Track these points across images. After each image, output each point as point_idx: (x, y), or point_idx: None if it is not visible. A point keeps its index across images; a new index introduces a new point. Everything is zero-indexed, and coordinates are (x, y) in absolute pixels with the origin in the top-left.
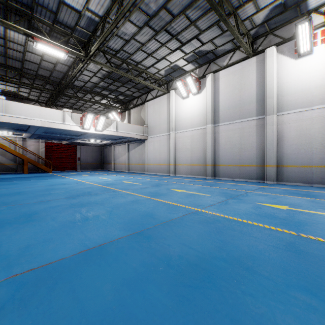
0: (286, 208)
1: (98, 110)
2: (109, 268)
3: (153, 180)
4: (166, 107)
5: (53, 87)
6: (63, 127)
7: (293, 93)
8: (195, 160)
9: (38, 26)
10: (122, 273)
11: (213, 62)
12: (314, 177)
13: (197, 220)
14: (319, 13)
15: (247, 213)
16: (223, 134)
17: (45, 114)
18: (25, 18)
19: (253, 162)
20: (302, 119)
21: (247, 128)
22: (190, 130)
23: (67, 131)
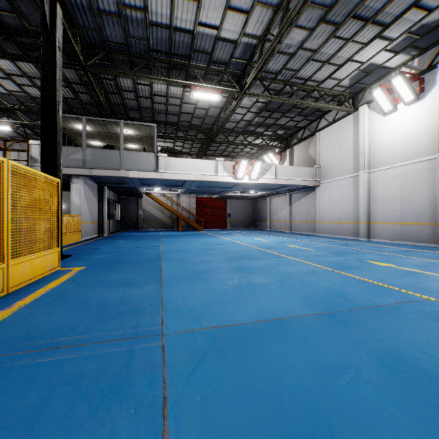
0: None
1: (251, 154)
2: (299, 347)
3: (330, 245)
4: (351, 135)
5: (204, 135)
6: (216, 179)
7: None
8: (410, 216)
9: (195, 73)
10: (317, 357)
11: None
12: None
13: (429, 314)
14: None
15: None
16: None
17: (199, 167)
18: (183, 69)
19: None
20: None
21: None
22: (400, 165)
23: (219, 183)
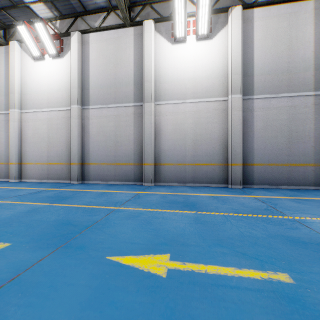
0: (166, 271)
1: None
2: None
3: None
4: (4, 68)
5: None
6: None
7: (170, 82)
8: (54, 157)
9: None
10: None
11: (81, 17)
12: (187, 176)
13: None
14: (192, 2)
15: None
16: (94, 121)
17: None
18: None
19: (130, 160)
20: (178, 112)
21: (124, 116)
22: (47, 110)
23: None
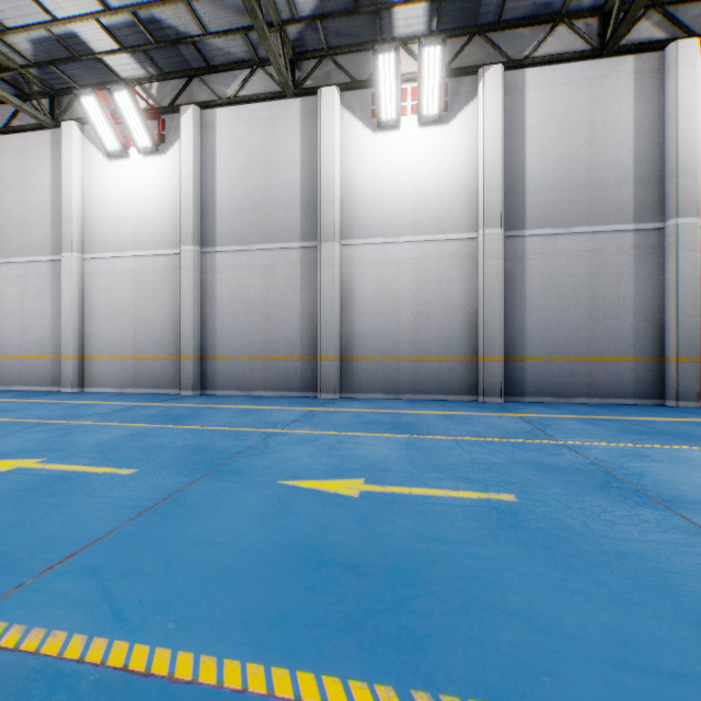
0: (359, 493)
1: None
2: None
3: None
4: (48, 173)
5: None
6: None
7: (370, 203)
8: (147, 344)
9: None
10: None
11: (200, 77)
12: (402, 381)
13: None
14: (410, 53)
15: (227, 564)
16: (225, 277)
17: None
18: None
19: (294, 350)
20: (385, 260)
21: (282, 266)
22: (133, 255)
23: None
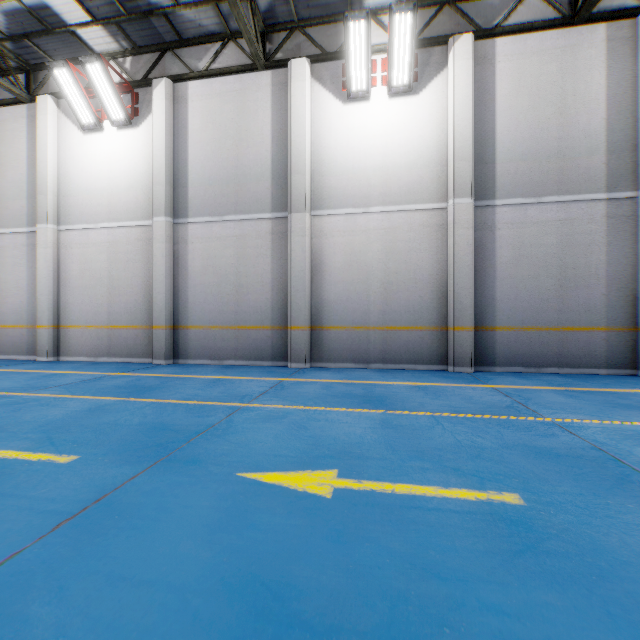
0: (332, 491)
1: None
2: None
3: None
4: (25, 146)
5: None
6: None
7: (340, 174)
8: (121, 314)
9: None
10: None
11: (173, 51)
12: (372, 350)
13: None
14: (380, 25)
15: (147, 624)
16: (197, 247)
17: None
18: None
19: (265, 320)
20: (355, 230)
21: (253, 237)
22: (107, 226)
23: None
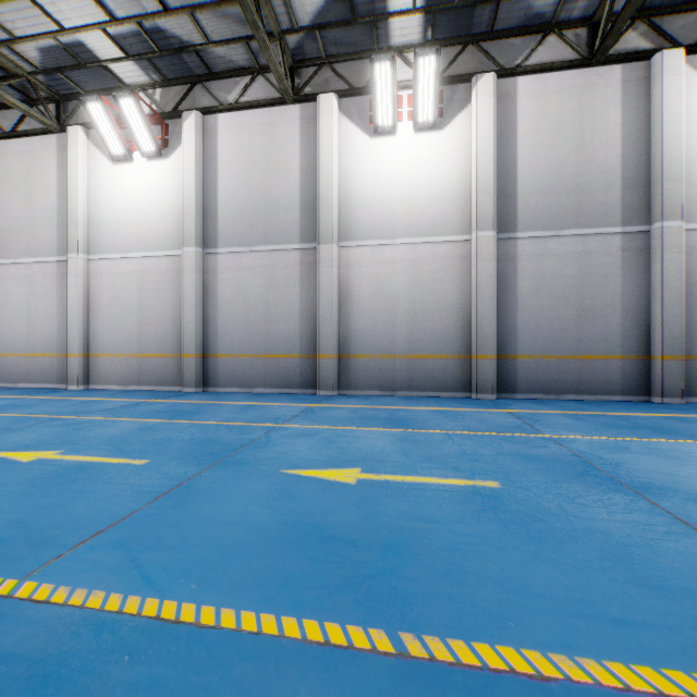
0: (356, 480)
1: None
2: None
3: None
4: (54, 176)
5: None
6: None
7: (367, 206)
8: (151, 343)
9: None
10: None
11: (202, 84)
12: (398, 378)
13: None
14: (406, 61)
15: (238, 539)
16: (227, 277)
17: None
18: None
19: (294, 349)
20: (382, 261)
21: (282, 267)
22: (137, 256)
23: None
